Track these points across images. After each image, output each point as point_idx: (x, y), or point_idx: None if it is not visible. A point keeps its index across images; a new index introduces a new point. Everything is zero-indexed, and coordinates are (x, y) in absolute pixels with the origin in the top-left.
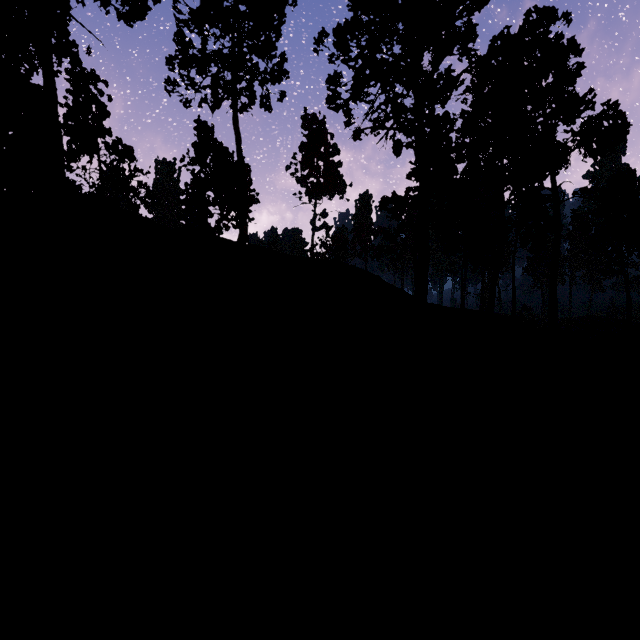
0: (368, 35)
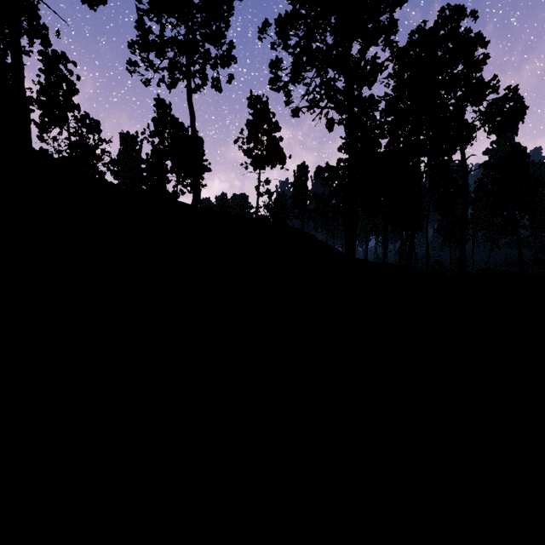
0: (305, 26)
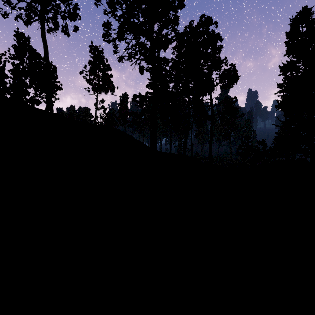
0: (126, 6)
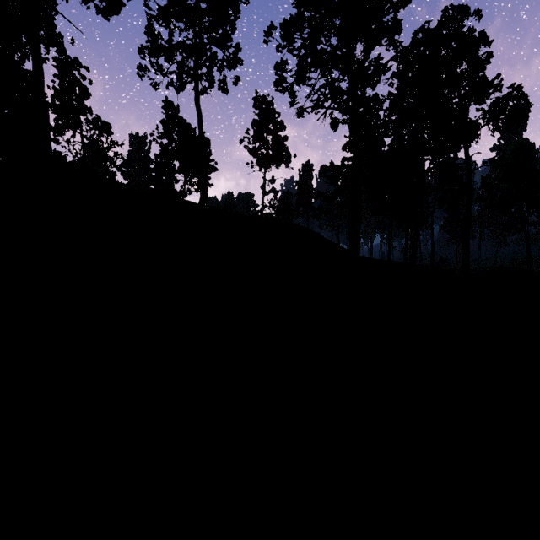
0: (310, 28)
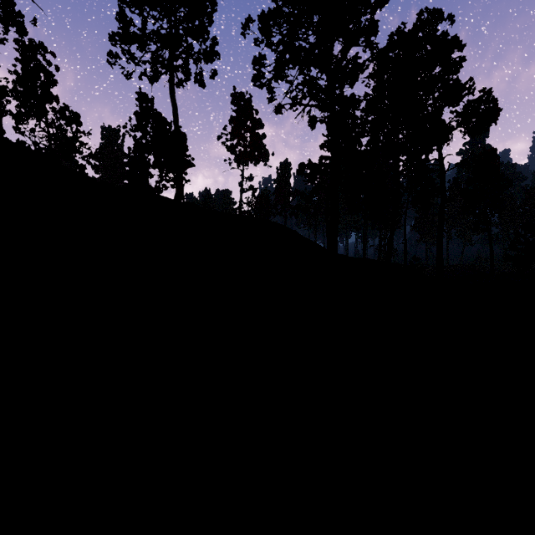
0: (288, 24)
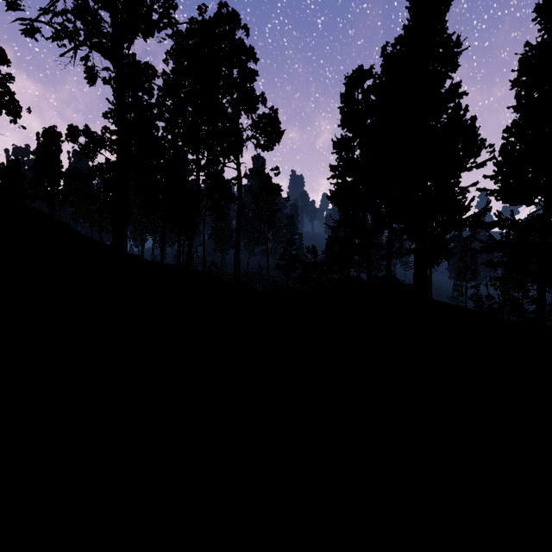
0: None
